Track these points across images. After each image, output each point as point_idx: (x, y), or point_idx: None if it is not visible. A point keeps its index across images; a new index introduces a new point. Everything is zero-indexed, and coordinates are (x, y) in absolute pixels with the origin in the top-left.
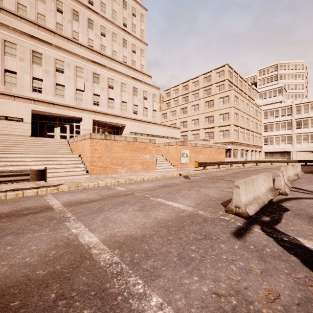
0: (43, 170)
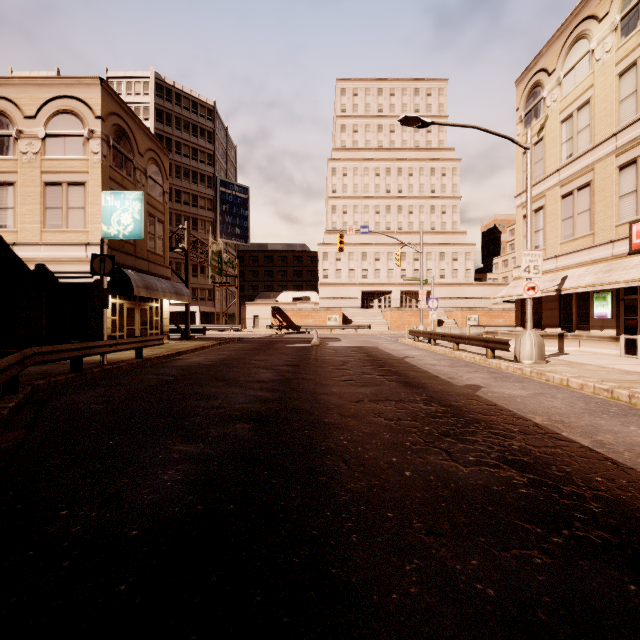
0: (370, 325)
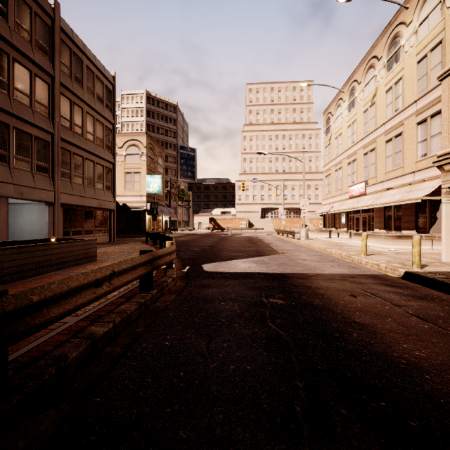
0: (263, 228)
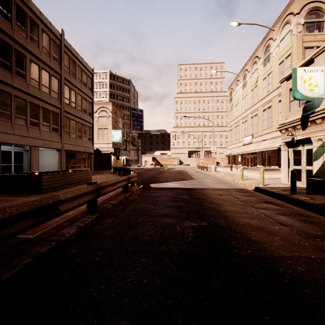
0: (189, 164)
